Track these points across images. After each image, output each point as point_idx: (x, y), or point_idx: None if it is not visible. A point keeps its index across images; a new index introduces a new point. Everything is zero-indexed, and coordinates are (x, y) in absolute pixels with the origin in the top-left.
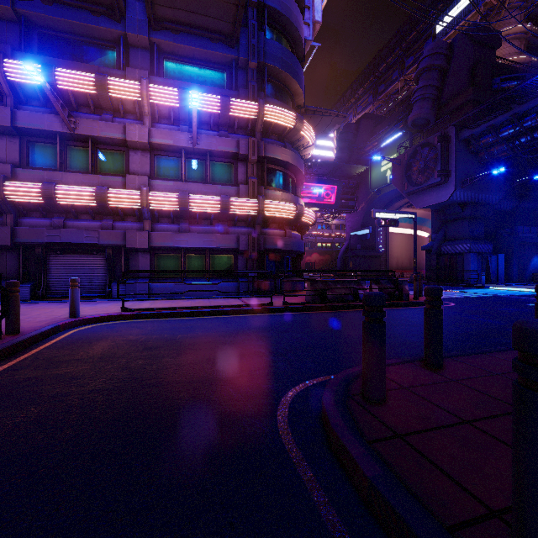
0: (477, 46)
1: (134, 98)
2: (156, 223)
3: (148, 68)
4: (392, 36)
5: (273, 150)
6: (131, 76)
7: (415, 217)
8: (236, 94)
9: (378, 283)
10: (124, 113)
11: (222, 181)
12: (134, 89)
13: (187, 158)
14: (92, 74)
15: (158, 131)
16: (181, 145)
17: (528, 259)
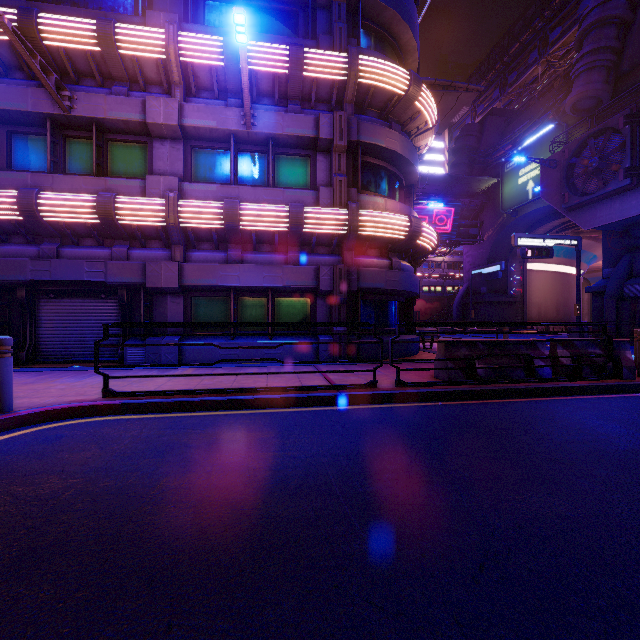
0: None
1: (157, 56)
2: (193, 250)
3: (180, 14)
4: (530, 3)
5: (372, 132)
6: (153, 23)
7: (579, 243)
8: (314, 45)
9: (570, 346)
10: (146, 84)
11: (292, 185)
12: (154, 40)
13: (240, 150)
14: (93, 20)
15: (194, 107)
16: (228, 128)
17: None
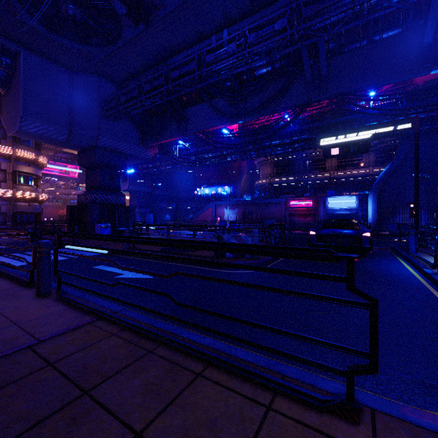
0: None
1: None
2: None
3: None
4: None
5: (22, 168)
6: None
7: None
8: None
9: None
10: None
11: None
12: None
13: None
14: None
15: None
16: None
17: (164, 216)
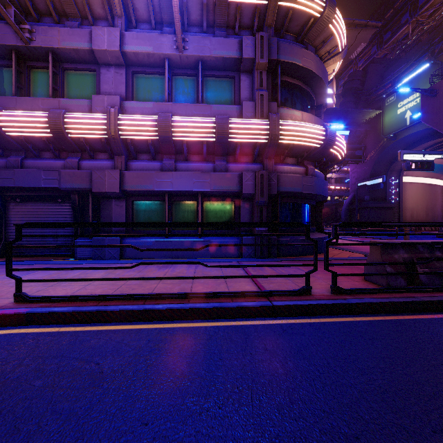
0: None
1: None
2: (133, 160)
3: None
4: None
5: (290, 52)
6: None
7: None
8: None
9: None
10: (94, 19)
11: (219, 103)
12: None
13: (174, 74)
14: None
15: (133, 35)
16: (163, 53)
17: None
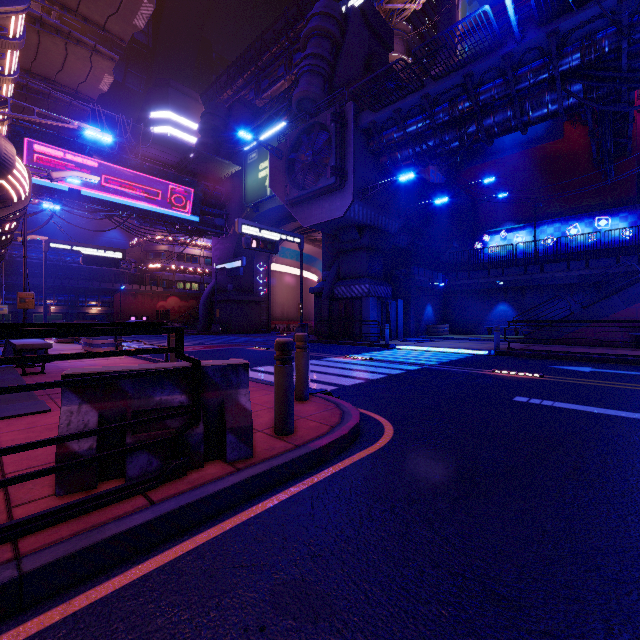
0: (372, 35)
1: None
2: None
3: None
4: (278, 17)
5: None
6: None
7: (302, 242)
8: None
9: (104, 392)
10: None
11: None
12: None
13: None
14: None
15: None
16: None
17: (423, 307)
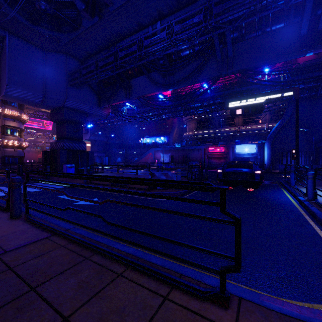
0: None
1: None
2: None
3: None
4: None
5: (9, 123)
6: None
7: None
8: None
9: None
10: None
11: None
12: None
13: None
14: None
15: None
16: None
17: (116, 158)
